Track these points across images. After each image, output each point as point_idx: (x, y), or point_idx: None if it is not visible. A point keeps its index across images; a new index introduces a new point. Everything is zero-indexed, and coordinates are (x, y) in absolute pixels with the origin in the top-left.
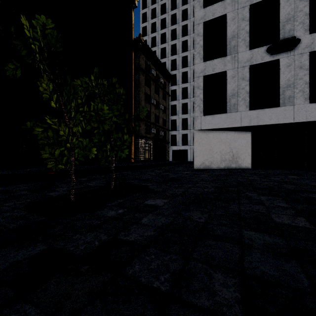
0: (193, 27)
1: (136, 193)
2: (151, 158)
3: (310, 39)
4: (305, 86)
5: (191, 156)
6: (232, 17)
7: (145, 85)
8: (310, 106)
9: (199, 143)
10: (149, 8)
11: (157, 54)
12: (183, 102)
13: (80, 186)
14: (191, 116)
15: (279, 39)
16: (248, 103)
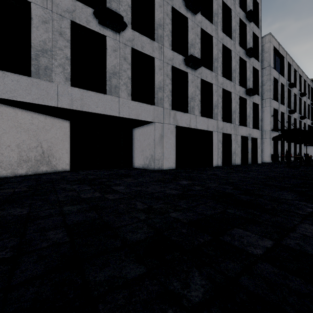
0: None
1: None
2: None
3: (132, 34)
4: (128, 81)
5: None
6: None
7: None
8: (132, 103)
9: None
10: None
11: None
12: None
13: None
14: None
15: None
16: (69, 75)
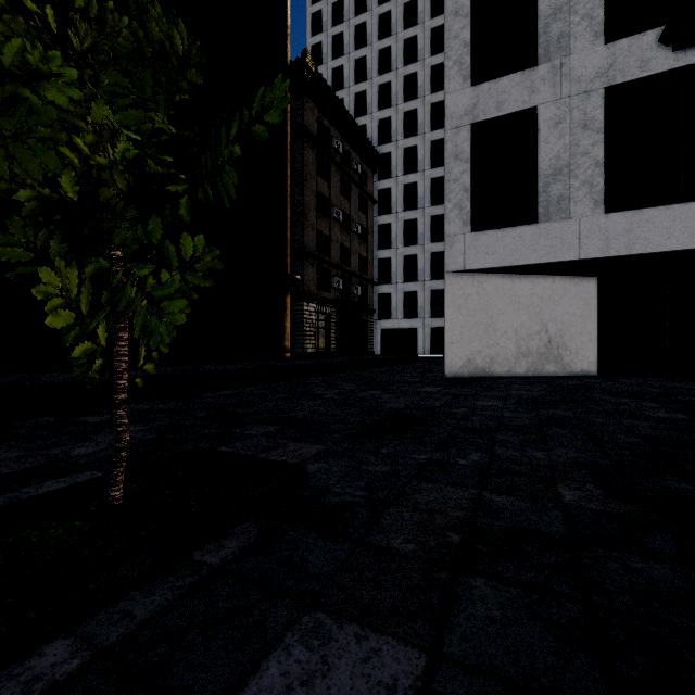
0: (431, 42)
1: (229, 529)
2: (333, 349)
3: None
4: None
5: (425, 344)
6: None
7: (317, 175)
8: None
9: (460, 309)
10: None
11: (347, 106)
12: (408, 217)
13: (22, 466)
14: (425, 250)
15: None
16: (601, 195)
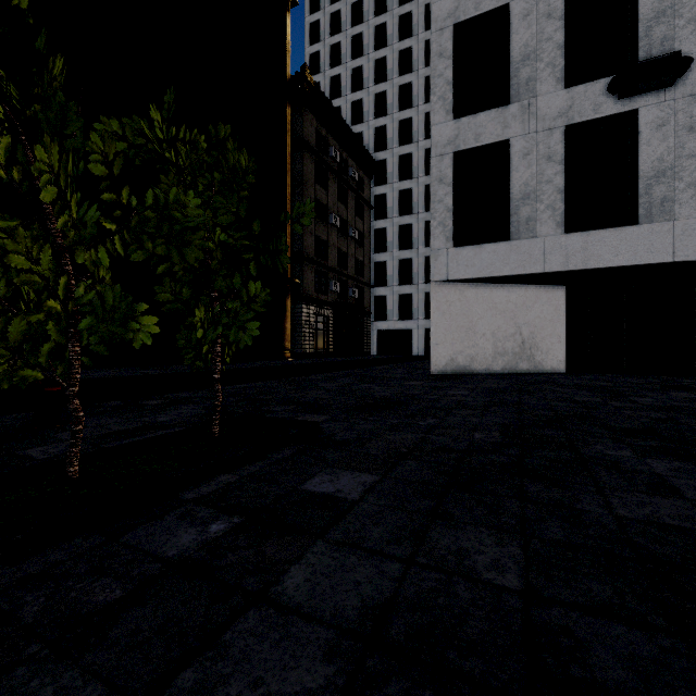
0: (425, 54)
1: (281, 448)
2: (331, 349)
3: None
4: None
5: (420, 345)
6: (522, 11)
7: (316, 183)
8: None
9: (444, 314)
10: (325, 10)
11: (344, 114)
12: (403, 222)
13: (133, 425)
14: (420, 254)
15: (636, 61)
16: (562, 217)
